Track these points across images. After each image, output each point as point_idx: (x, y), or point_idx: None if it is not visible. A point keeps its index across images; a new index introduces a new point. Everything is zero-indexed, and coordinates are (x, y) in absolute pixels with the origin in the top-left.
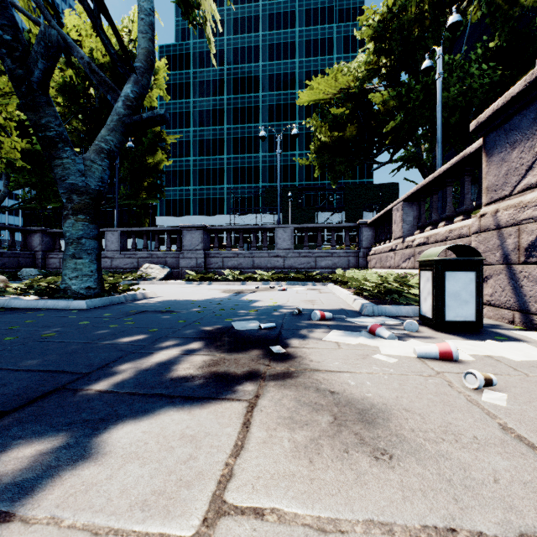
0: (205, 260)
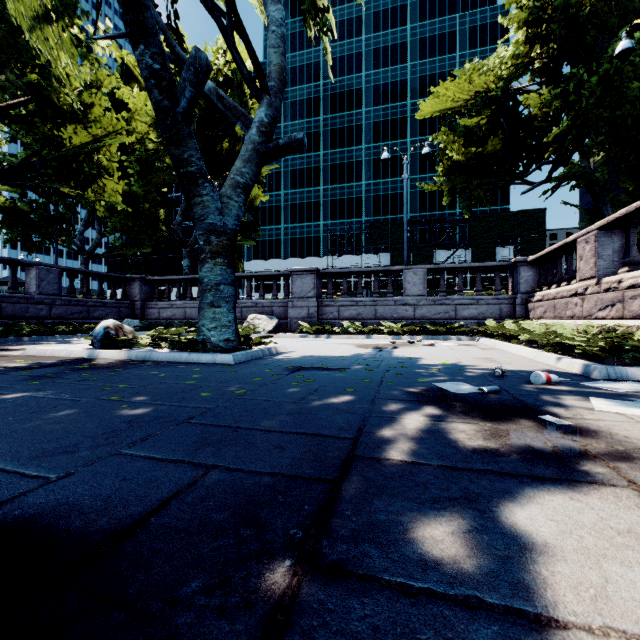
0: (318, 309)
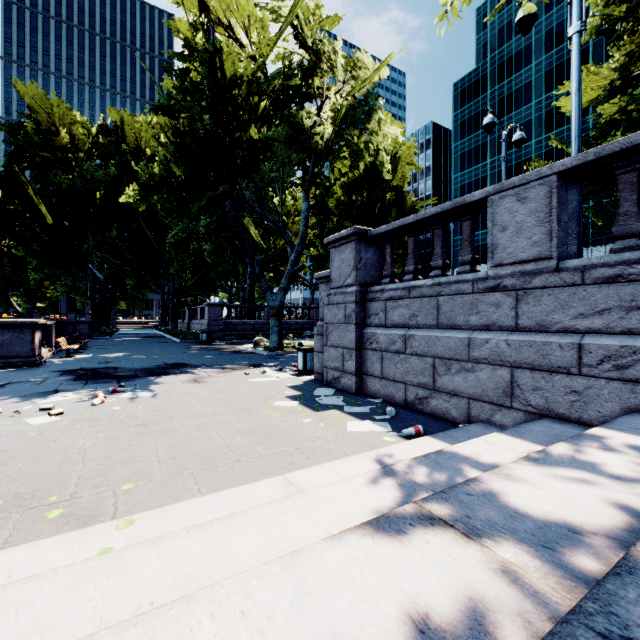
0: None
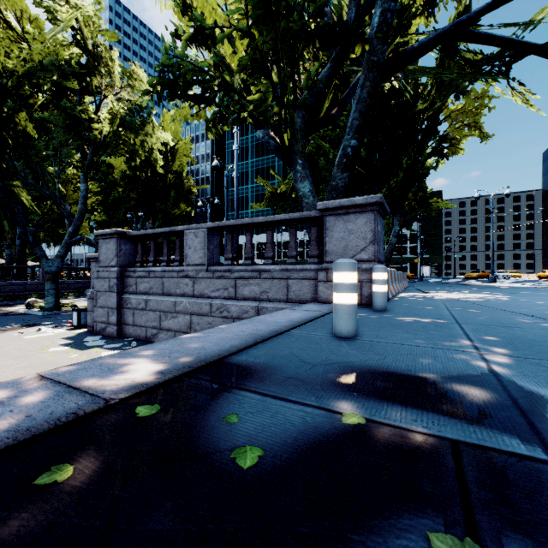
0: None
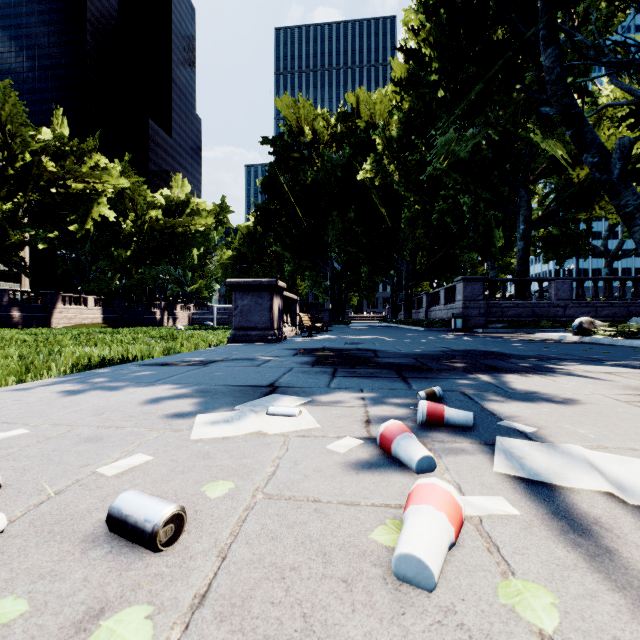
0: None
